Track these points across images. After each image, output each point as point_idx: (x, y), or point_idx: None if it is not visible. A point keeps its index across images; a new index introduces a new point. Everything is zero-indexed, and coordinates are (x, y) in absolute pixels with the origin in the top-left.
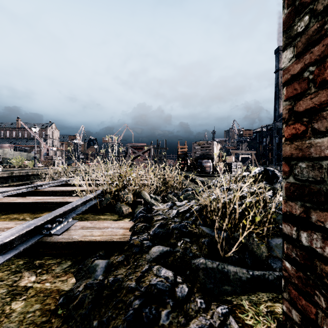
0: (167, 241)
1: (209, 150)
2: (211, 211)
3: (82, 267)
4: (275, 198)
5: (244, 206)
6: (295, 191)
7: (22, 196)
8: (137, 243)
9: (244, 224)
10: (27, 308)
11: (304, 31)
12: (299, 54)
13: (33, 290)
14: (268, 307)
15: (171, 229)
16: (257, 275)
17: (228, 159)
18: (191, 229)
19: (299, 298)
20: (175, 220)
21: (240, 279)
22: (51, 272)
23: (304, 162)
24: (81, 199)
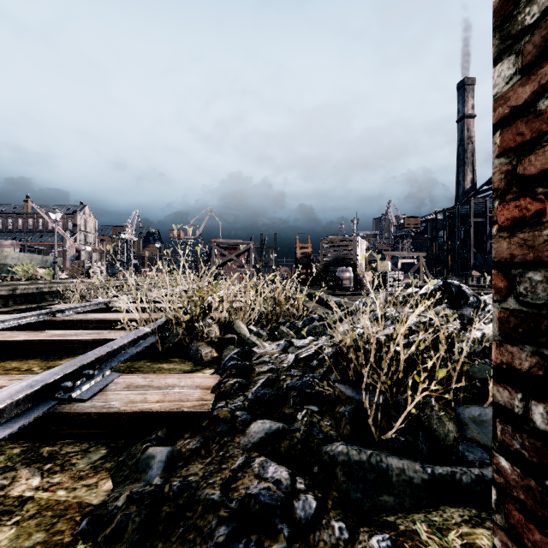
0: (279, 410)
1: (349, 252)
2: (358, 359)
3: (125, 459)
4: (465, 333)
5: (414, 348)
6: (519, 325)
7: (30, 328)
8: (224, 415)
9: (414, 380)
10: (21, 541)
11: (539, 21)
12: (527, 67)
13: (33, 504)
14: (463, 536)
15: (285, 389)
16: (440, 474)
17: (381, 266)
18: (321, 389)
19: (528, 528)
20: (291, 372)
21: (409, 481)
22: (69, 469)
23: (538, 271)
24: (129, 334)
